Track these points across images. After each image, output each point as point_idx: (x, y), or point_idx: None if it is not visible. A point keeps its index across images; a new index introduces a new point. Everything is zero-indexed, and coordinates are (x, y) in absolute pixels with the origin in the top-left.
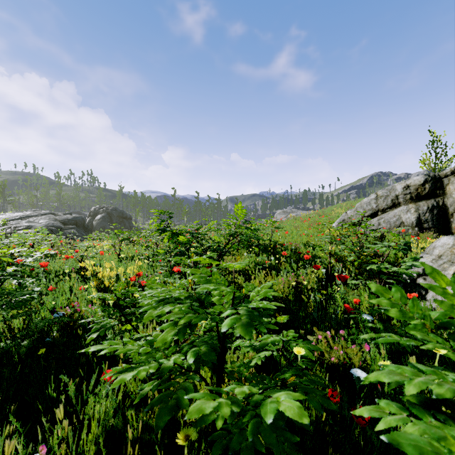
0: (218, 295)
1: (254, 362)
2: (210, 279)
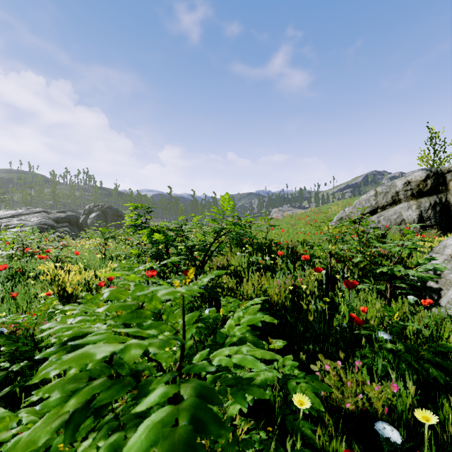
0: (169, 329)
1: (238, 407)
2: (141, 311)
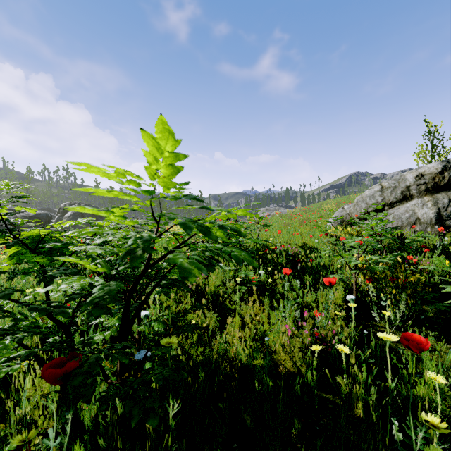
0: None
1: None
2: None
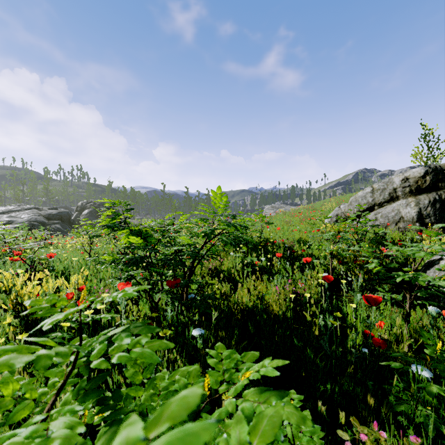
0: None
1: None
2: None
